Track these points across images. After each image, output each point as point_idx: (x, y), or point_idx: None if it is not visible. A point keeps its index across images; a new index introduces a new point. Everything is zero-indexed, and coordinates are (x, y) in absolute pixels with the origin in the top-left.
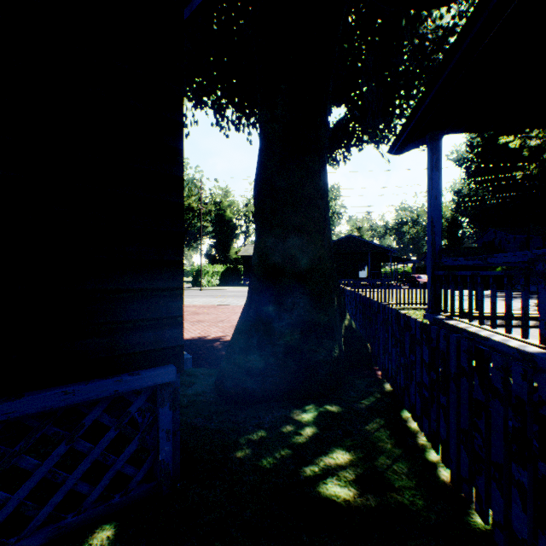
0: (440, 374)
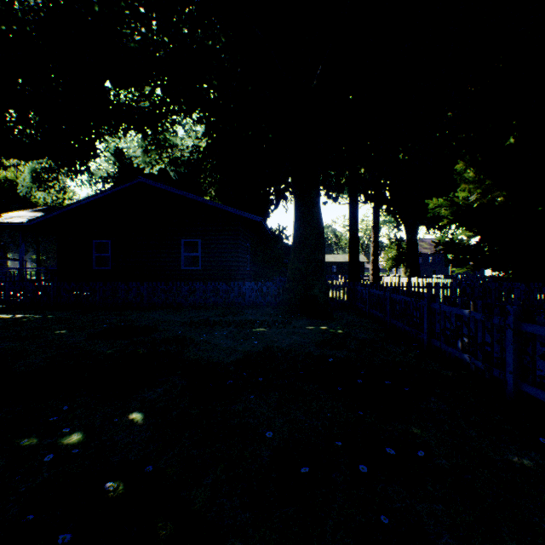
0: (4, 290)
